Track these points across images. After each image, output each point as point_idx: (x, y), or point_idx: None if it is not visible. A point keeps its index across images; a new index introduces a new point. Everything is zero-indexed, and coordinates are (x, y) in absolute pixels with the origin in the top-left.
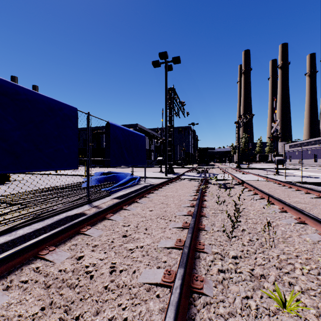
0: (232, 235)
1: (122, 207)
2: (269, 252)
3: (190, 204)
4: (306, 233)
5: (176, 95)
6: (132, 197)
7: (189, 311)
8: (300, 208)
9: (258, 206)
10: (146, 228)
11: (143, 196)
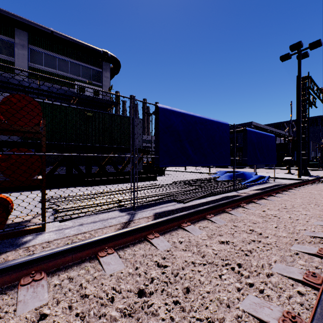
0: None
1: (270, 194)
2: None
3: None
4: None
5: (313, 82)
6: (275, 189)
7: None
8: None
9: None
10: (302, 207)
11: (283, 190)
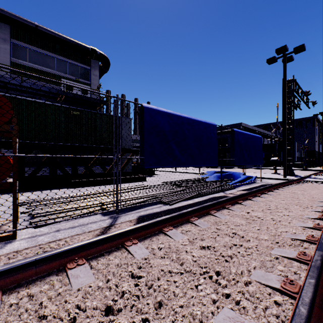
0: None
1: (255, 195)
2: None
3: None
4: None
5: (297, 85)
6: (261, 189)
7: None
8: None
9: None
10: (285, 208)
11: (269, 190)
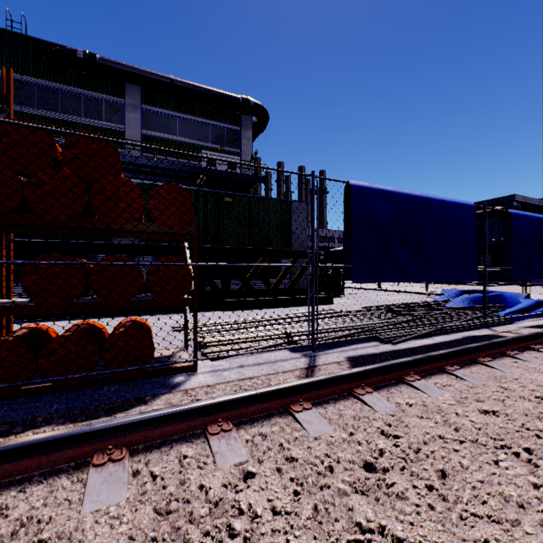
0: None
1: None
2: None
3: None
4: None
5: None
6: None
7: None
8: None
9: None
10: None
11: None
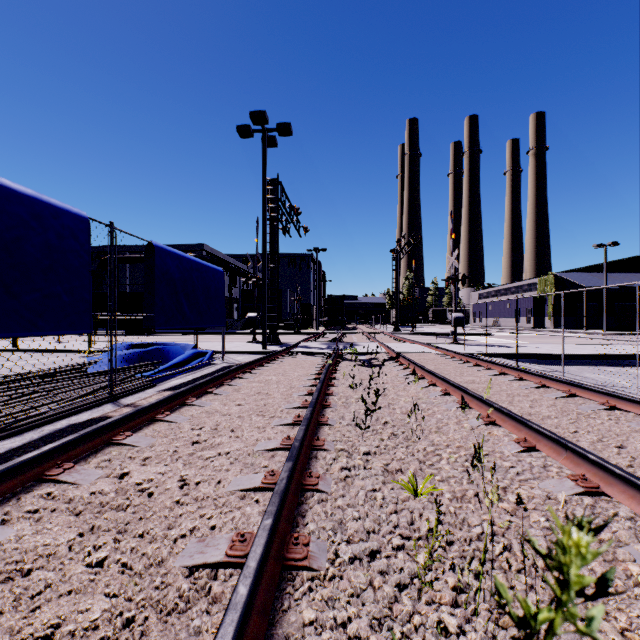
0: (368, 429)
1: (184, 402)
2: (414, 445)
3: (307, 391)
4: (466, 419)
5: (285, 193)
6: (203, 384)
7: (299, 508)
8: (465, 388)
9: (413, 390)
10: (233, 429)
11: (222, 383)
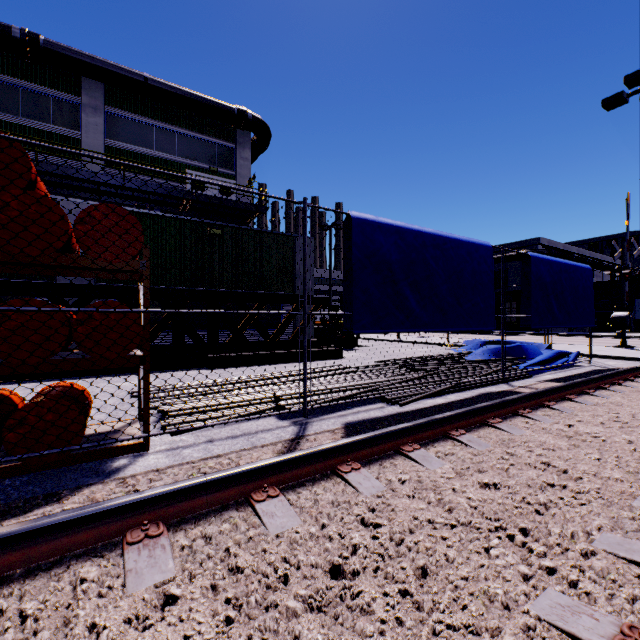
0: None
1: (582, 391)
2: None
3: None
4: None
5: None
6: (594, 380)
7: None
8: None
9: None
10: None
11: (612, 382)
